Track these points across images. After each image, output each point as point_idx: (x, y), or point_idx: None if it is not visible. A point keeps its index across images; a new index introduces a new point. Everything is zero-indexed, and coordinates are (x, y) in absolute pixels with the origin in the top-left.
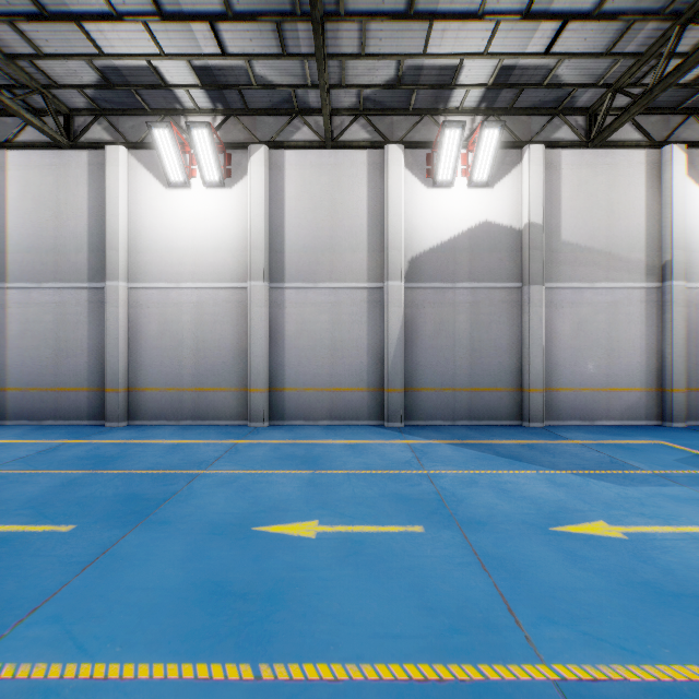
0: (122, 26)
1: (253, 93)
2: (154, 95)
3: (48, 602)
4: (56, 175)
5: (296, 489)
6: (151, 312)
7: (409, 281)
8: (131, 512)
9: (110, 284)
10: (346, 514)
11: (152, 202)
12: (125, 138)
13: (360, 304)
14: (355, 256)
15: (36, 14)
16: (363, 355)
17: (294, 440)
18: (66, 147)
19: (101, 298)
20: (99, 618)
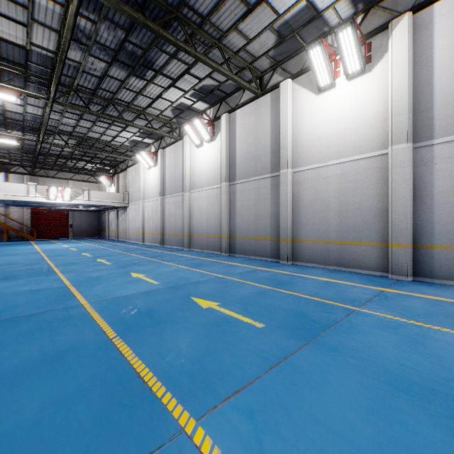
0: None
1: None
2: (309, 30)
3: (246, 389)
4: (255, 115)
5: None
6: (306, 187)
7: None
8: (302, 328)
9: (282, 171)
10: None
11: (307, 109)
12: (290, 73)
13: None
14: None
15: (246, 13)
16: None
17: None
18: (259, 96)
19: (277, 182)
20: (285, 441)
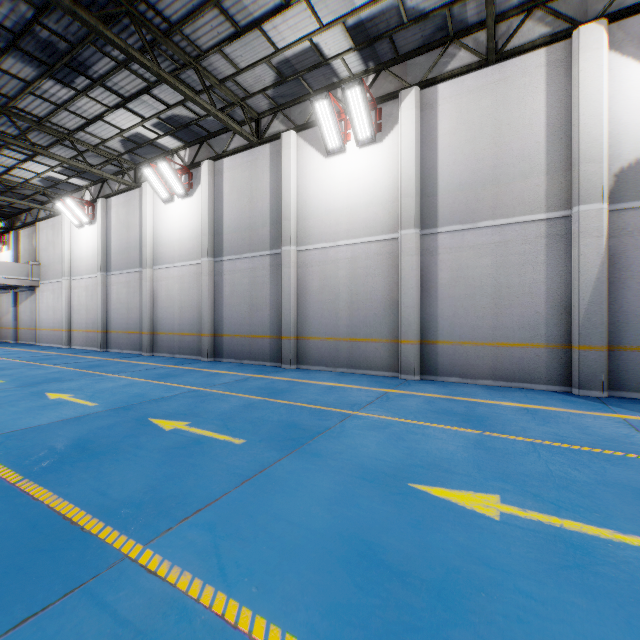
0: (290, 14)
1: (404, 35)
2: (316, 76)
3: (209, 506)
4: (250, 169)
5: (460, 449)
6: (313, 271)
7: (613, 201)
8: (289, 438)
9: (284, 249)
10: (544, 498)
11: (314, 173)
12: (294, 124)
13: (535, 240)
14: (527, 182)
15: (233, 34)
16: (539, 303)
17: (450, 396)
18: (256, 145)
19: (278, 262)
20: (244, 541)
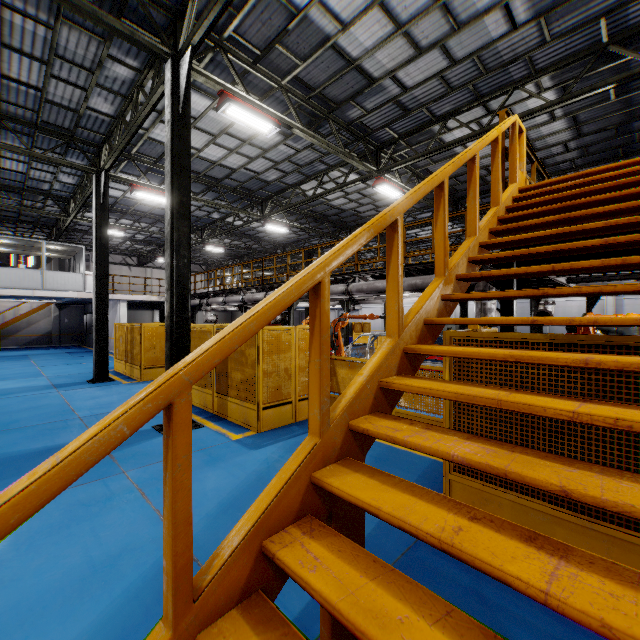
0: None
1: None
2: None
3: None
4: None
5: None
6: (558, 309)
7: None
8: None
9: None
10: None
11: None
12: None
13: None
14: None
15: None
16: None
17: None
18: None
19: None
20: None
